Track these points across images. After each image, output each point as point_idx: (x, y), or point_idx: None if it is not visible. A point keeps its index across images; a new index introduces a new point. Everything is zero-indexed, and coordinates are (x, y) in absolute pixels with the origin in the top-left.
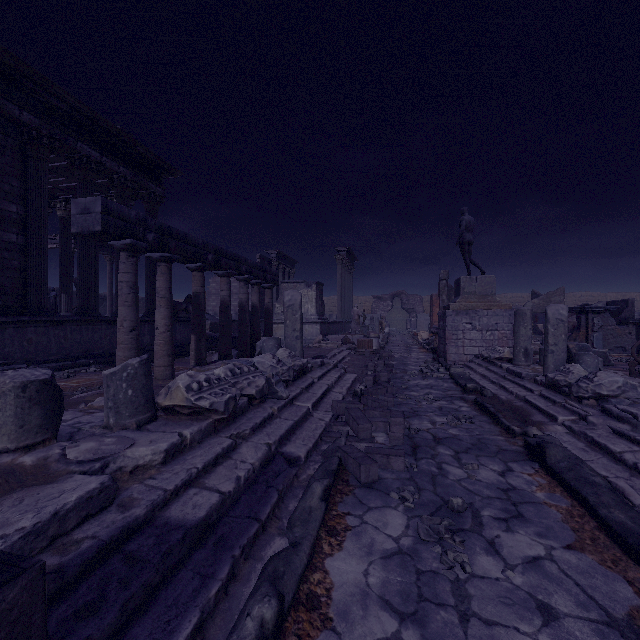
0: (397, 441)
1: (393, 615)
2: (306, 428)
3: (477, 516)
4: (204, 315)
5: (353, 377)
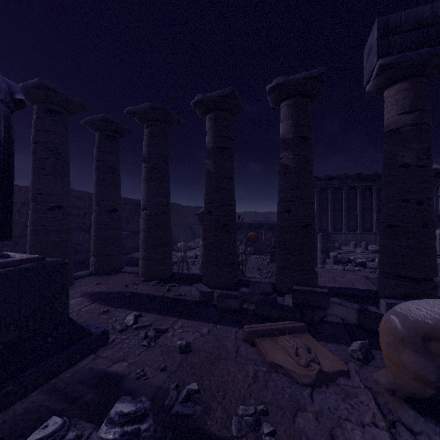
0: None
1: None
2: None
3: None
4: None
5: None
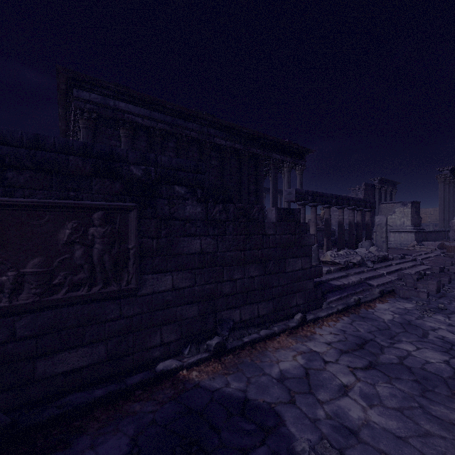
0: (431, 292)
1: (393, 313)
2: (380, 279)
3: (452, 313)
4: (330, 229)
5: (426, 267)
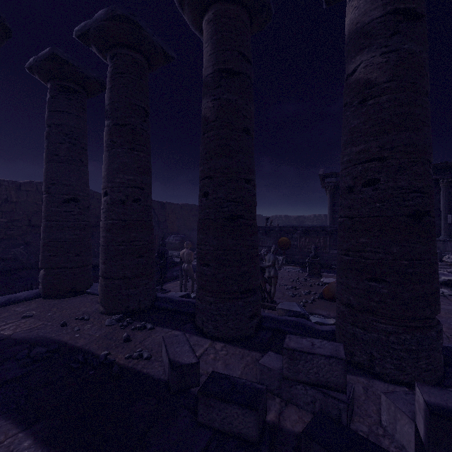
0: None
1: None
2: None
3: None
4: None
5: None
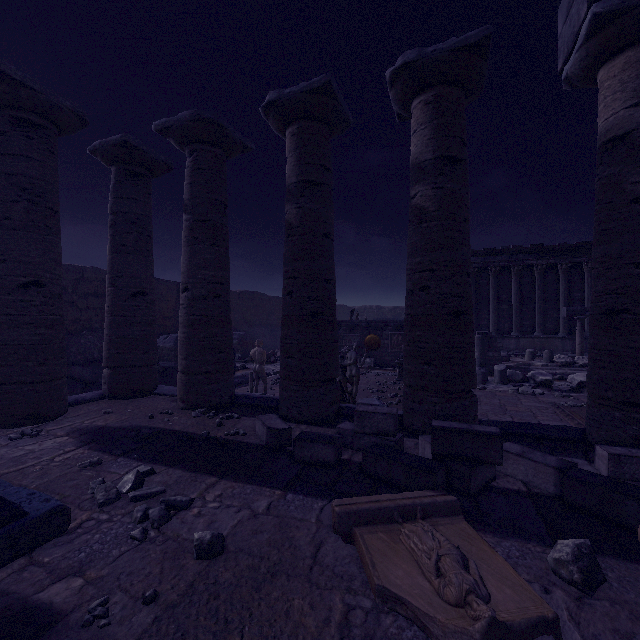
0: None
1: None
2: None
3: None
4: None
5: None
